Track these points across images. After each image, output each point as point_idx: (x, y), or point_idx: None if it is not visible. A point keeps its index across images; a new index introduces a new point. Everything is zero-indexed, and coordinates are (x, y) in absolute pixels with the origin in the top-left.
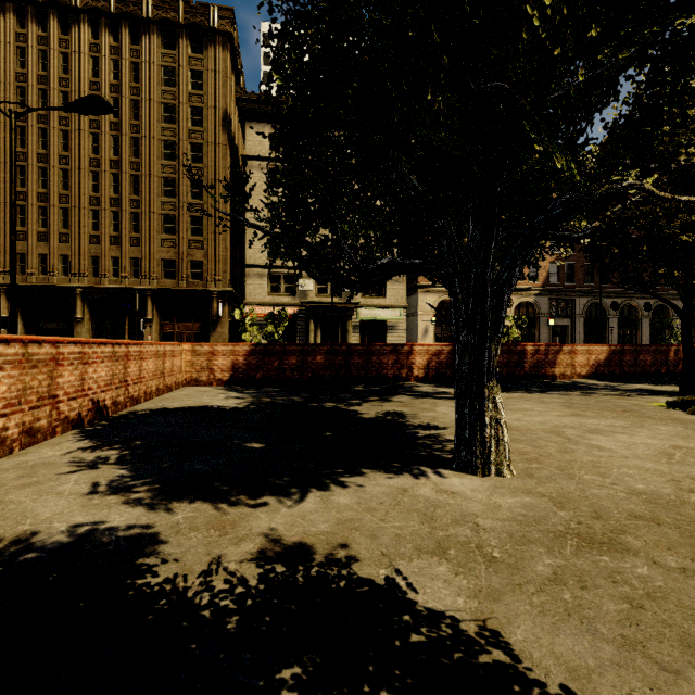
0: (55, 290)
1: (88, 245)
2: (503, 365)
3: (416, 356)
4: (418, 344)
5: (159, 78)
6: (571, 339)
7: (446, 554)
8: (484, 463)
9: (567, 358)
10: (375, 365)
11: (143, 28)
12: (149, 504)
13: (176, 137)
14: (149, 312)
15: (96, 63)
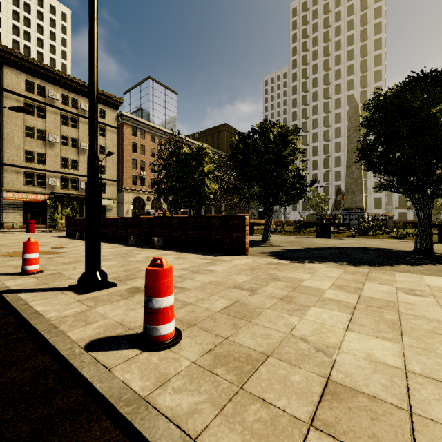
0: None
1: None
2: None
3: None
4: None
5: None
6: None
7: None
8: None
9: None
10: None
11: None
12: None
13: None
14: None
15: None
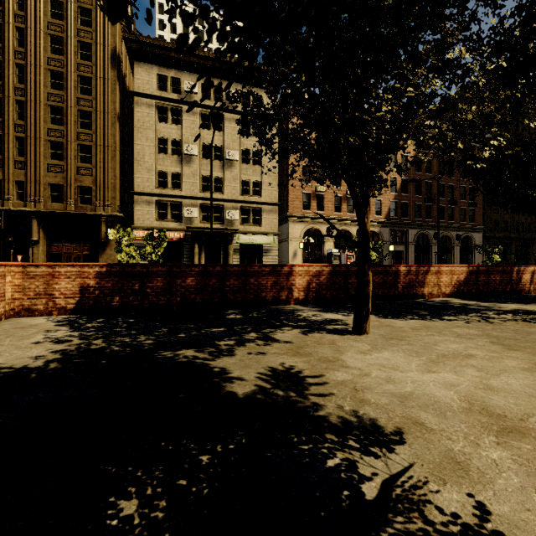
0: None
1: None
2: (379, 285)
3: (296, 277)
4: (298, 265)
5: (45, 10)
6: (405, 261)
7: None
8: None
9: (434, 278)
10: (253, 287)
11: None
12: None
13: (64, 68)
14: (34, 233)
15: None
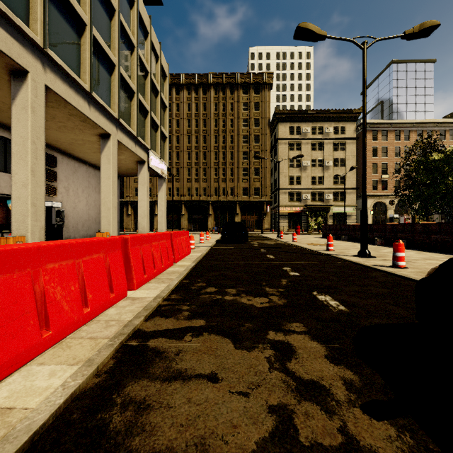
0: (201, 202)
1: (213, 183)
2: None
3: None
4: None
5: (241, 108)
6: None
7: None
8: None
9: None
10: None
11: (235, 87)
12: None
13: (248, 133)
14: (237, 210)
15: (216, 105)
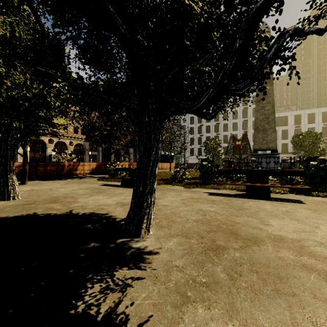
0: None
1: None
2: (54, 170)
3: None
4: None
5: None
6: (98, 160)
7: None
8: (8, 197)
9: (82, 167)
10: None
11: None
12: None
13: None
14: None
15: None
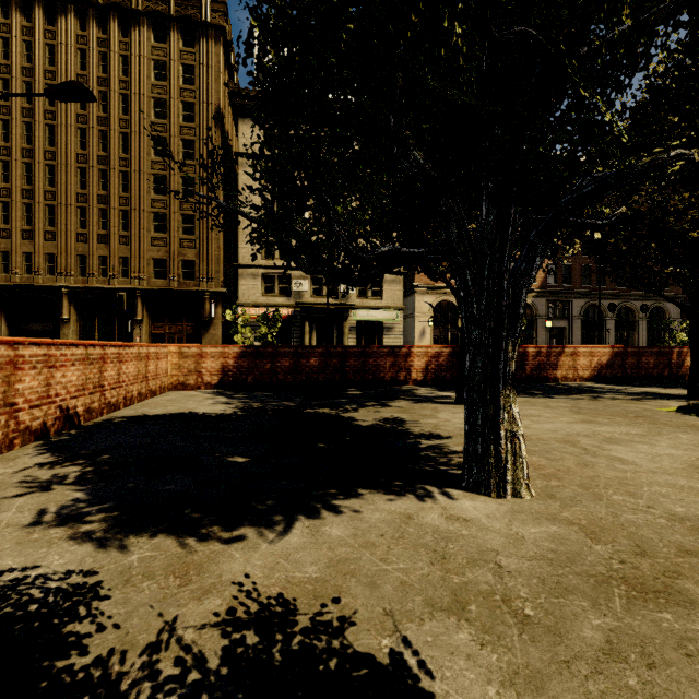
0: (41, 290)
1: (75, 244)
2: None
3: (414, 359)
4: (417, 346)
5: (149, 72)
6: (569, 341)
7: (466, 611)
8: (499, 482)
9: (569, 361)
10: (371, 368)
11: (133, 20)
12: (100, 539)
13: (167, 133)
14: (139, 313)
15: (83, 55)
